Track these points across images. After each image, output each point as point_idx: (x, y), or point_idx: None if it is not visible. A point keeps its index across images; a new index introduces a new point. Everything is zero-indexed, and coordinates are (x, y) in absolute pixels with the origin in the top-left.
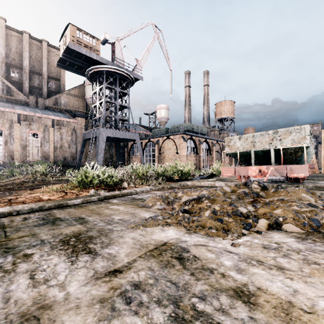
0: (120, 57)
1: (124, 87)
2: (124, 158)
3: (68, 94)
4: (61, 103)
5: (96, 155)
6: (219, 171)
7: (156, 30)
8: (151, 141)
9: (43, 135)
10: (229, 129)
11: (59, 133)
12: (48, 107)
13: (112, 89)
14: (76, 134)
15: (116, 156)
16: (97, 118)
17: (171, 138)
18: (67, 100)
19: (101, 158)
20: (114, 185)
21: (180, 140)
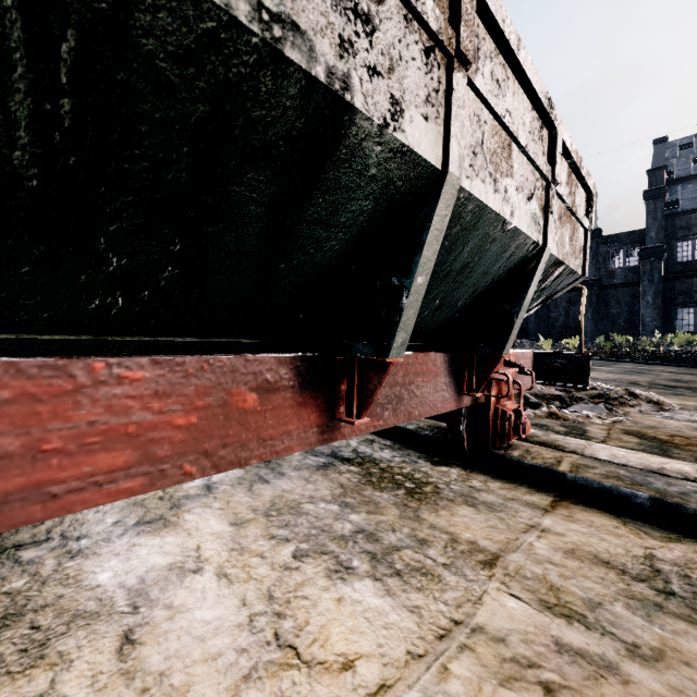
0: None
1: None
2: None
3: None
4: None
5: None
6: None
7: None
8: None
9: None
10: None
11: None
12: None
13: None
14: None
15: None
16: None
17: None
18: None
19: None
20: None
21: None
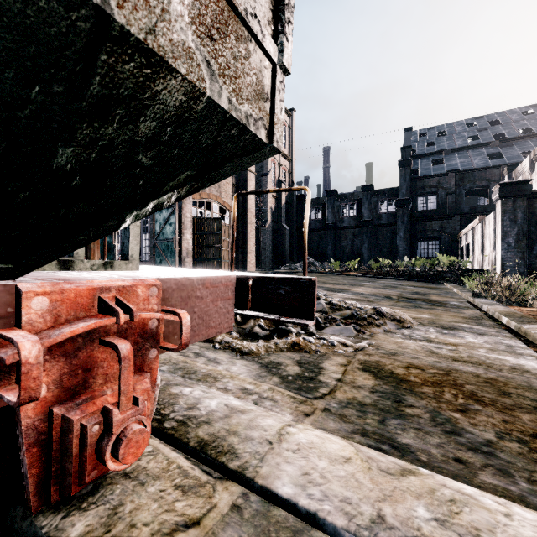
0: None
1: None
2: None
3: None
4: None
5: None
6: None
7: None
8: None
9: None
10: None
11: None
12: None
13: None
14: None
15: None
16: None
17: None
18: None
19: None
20: None
21: None
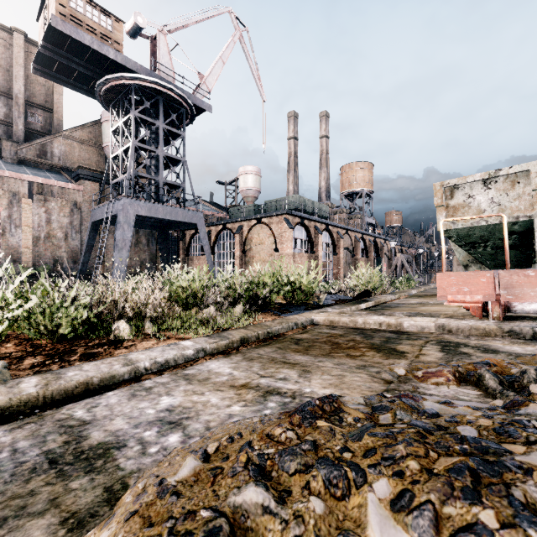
0: (166, 65)
1: (175, 123)
2: (178, 261)
3: (68, 137)
4: (52, 153)
5: (115, 252)
6: (373, 284)
7: (237, 25)
8: (228, 228)
9: (7, 213)
10: (364, 212)
11: (44, 211)
12: (25, 161)
13: (150, 126)
14: (81, 214)
15: (160, 255)
16: (119, 181)
17: (265, 223)
18: (65, 149)
19: (124, 259)
20: (84, 333)
21: (282, 226)
